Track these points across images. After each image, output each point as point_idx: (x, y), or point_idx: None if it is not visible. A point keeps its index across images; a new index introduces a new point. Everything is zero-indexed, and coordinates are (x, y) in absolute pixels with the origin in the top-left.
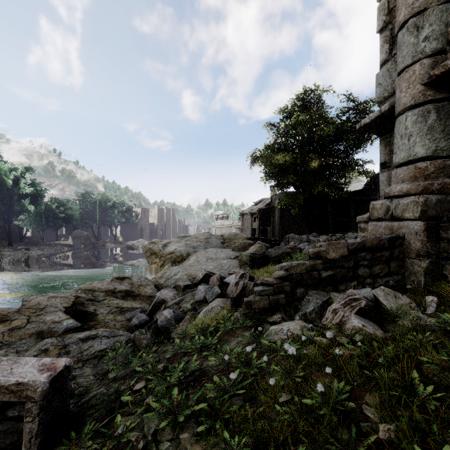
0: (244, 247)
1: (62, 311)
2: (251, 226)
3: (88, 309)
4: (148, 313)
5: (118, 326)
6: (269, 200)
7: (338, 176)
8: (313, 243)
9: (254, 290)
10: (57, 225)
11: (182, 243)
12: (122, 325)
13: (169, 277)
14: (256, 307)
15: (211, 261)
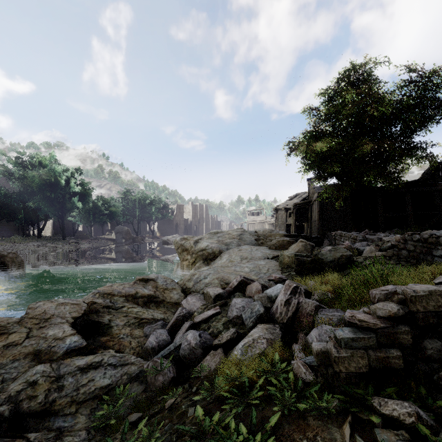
0: (282, 245)
1: (68, 324)
2: (285, 222)
3: (103, 319)
4: (170, 330)
5: (134, 344)
6: (305, 195)
7: (396, 163)
8: (373, 243)
9: (335, 334)
10: (102, 221)
11: (214, 240)
12: (139, 342)
13: (198, 280)
14: (343, 370)
15: (246, 262)
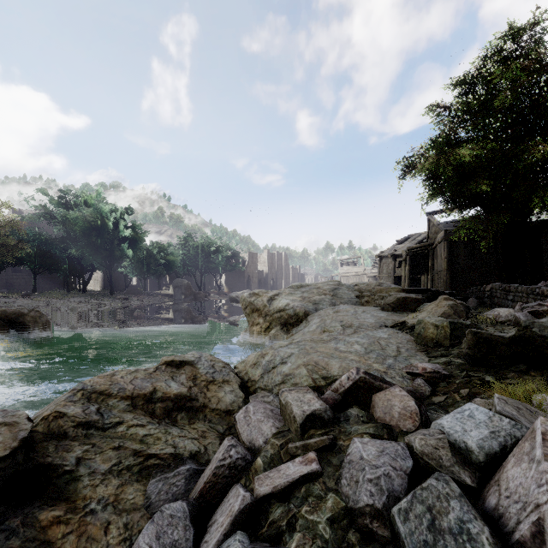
0: (404, 304)
1: None
2: (393, 274)
3: (65, 456)
4: (198, 503)
5: (113, 534)
6: (421, 236)
7: None
8: None
9: None
10: (157, 272)
11: (297, 296)
12: (127, 528)
13: (271, 366)
14: None
15: (353, 332)
